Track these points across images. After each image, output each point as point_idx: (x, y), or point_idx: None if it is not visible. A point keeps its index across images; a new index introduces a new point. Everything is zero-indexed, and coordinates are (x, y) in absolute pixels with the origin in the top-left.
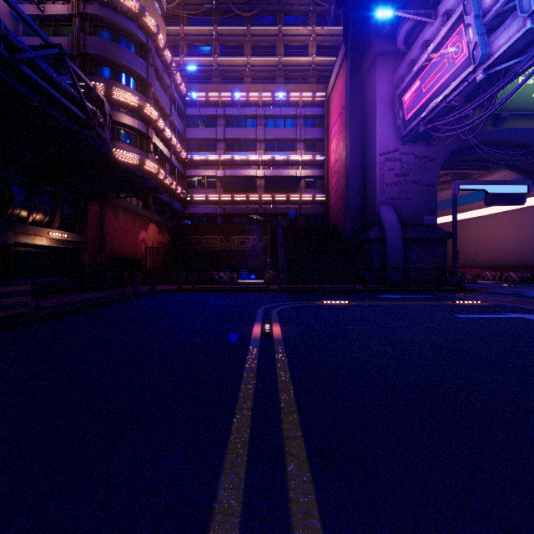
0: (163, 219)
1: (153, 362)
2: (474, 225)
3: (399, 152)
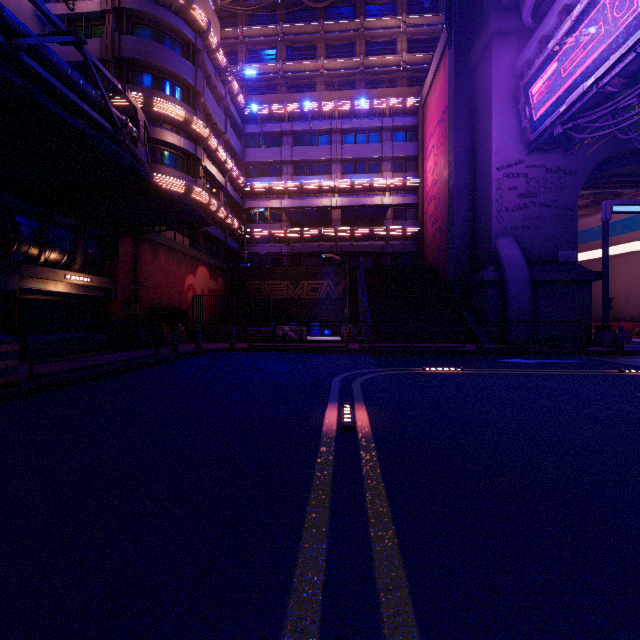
0: (215, 260)
1: (149, 486)
2: (623, 264)
3: (523, 164)
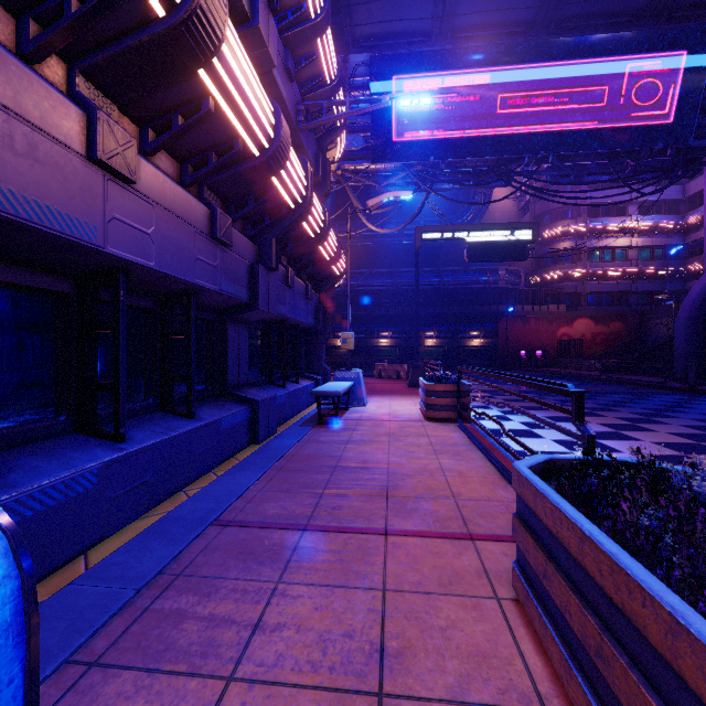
0: (603, 311)
1: None
2: None
3: None
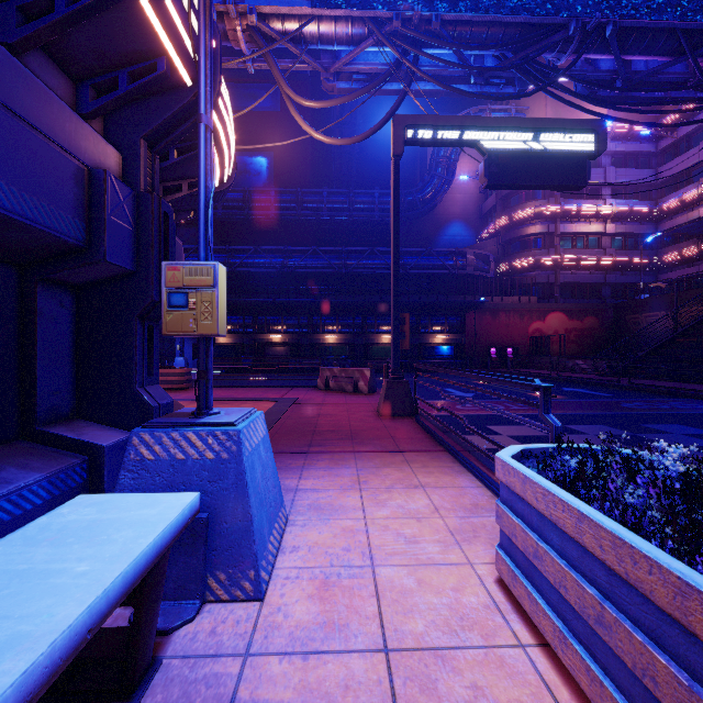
0: (577, 304)
1: None
2: None
3: None
